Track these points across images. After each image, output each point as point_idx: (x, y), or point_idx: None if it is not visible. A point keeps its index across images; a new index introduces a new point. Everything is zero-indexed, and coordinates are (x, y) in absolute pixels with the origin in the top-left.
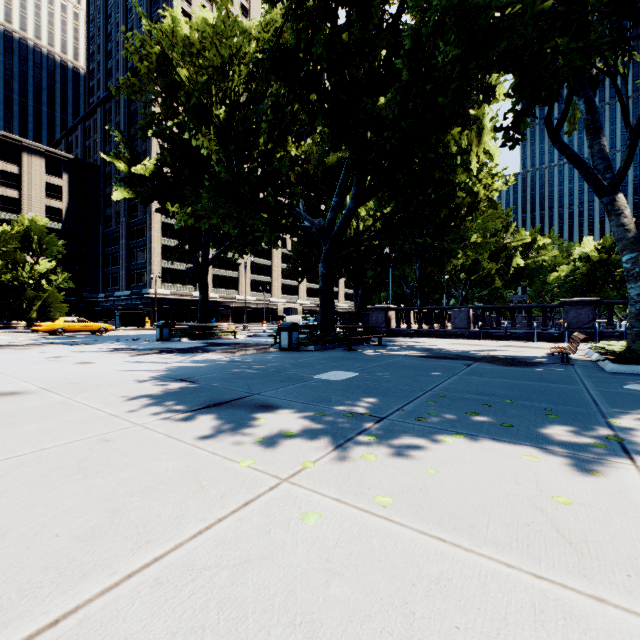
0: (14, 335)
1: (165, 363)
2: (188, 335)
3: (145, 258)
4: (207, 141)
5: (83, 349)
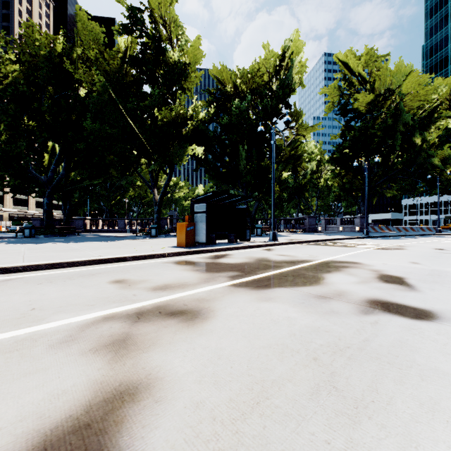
0: None
1: None
2: None
3: None
4: None
5: None
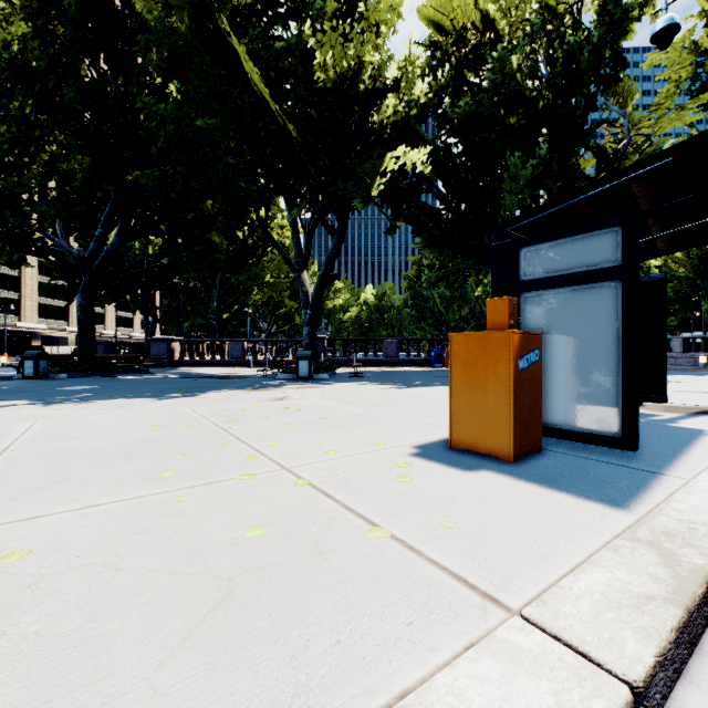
0: None
1: None
2: None
3: None
4: None
5: None
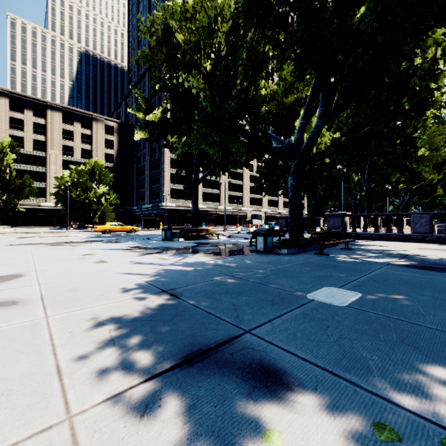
0: (83, 233)
1: (160, 265)
2: (184, 236)
3: (160, 183)
4: (196, 81)
5: (110, 247)
